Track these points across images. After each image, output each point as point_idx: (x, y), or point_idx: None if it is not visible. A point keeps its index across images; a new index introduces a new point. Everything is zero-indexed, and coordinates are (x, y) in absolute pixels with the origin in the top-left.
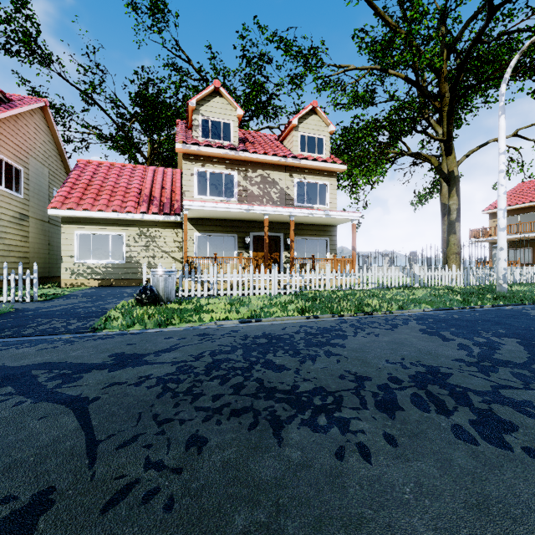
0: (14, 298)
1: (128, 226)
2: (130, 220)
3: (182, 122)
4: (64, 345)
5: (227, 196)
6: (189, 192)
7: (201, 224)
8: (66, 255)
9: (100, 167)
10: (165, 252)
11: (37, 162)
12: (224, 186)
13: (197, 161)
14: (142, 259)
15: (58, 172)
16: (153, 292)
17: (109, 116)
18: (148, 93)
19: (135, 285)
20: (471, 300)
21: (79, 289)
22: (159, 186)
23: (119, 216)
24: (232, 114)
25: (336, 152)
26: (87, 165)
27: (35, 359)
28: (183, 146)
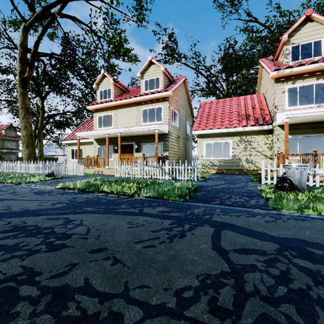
0: (189, 178)
1: (233, 136)
2: (234, 132)
3: (266, 59)
4: (279, 221)
5: (318, 103)
6: (280, 106)
7: (292, 128)
8: (199, 155)
9: (212, 104)
10: (258, 151)
11: (182, 109)
12: (314, 95)
13: (288, 81)
14: (242, 157)
15: (188, 112)
16: (292, 181)
17: (205, 77)
18: (228, 54)
19: (237, 173)
20: None
21: (209, 175)
22: (250, 107)
23: (229, 130)
24: (323, 31)
25: None
26: (205, 104)
27: (282, 232)
28: (277, 72)
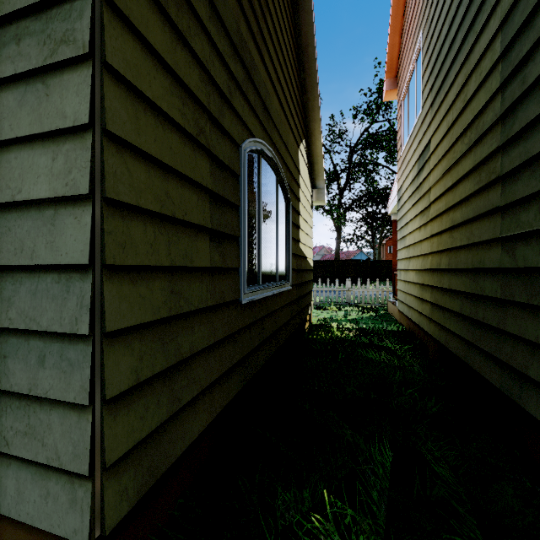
0: (315, 302)
1: None
2: None
3: None
4: None
5: None
6: None
7: None
8: None
9: None
10: None
11: None
12: None
13: None
14: None
15: None
16: None
17: None
18: None
19: None
20: None
21: None
22: None
23: None
24: None
25: None
26: None
27: None
28: None
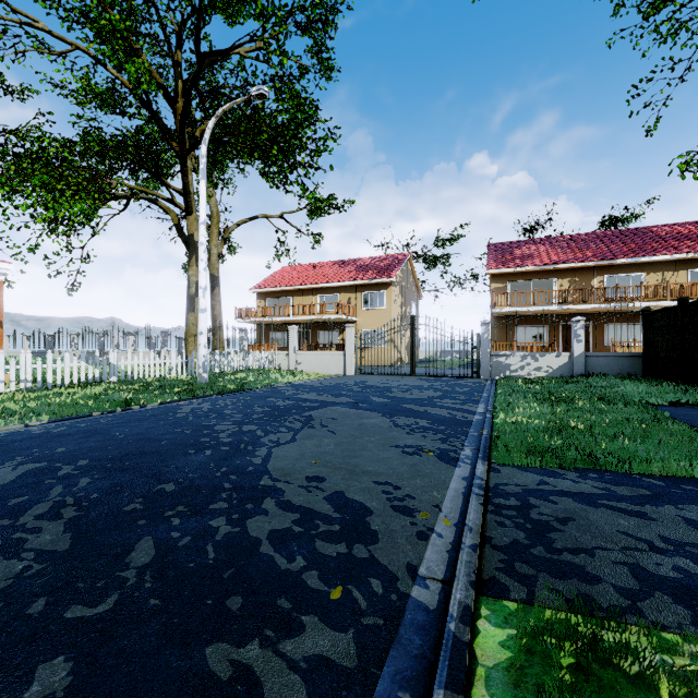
0: None
1: None
2: None
3: None
4: None
5: None
6: None
7: None
8: None
9: None
10: None
11: None
12: None
13: None
14: None
15: None
16: None
17: None
18: None
19: None
20: (141, 398)
21: None
22: None
23: None
24: None
25: (41, 160)
26: None
27: None
28: None
